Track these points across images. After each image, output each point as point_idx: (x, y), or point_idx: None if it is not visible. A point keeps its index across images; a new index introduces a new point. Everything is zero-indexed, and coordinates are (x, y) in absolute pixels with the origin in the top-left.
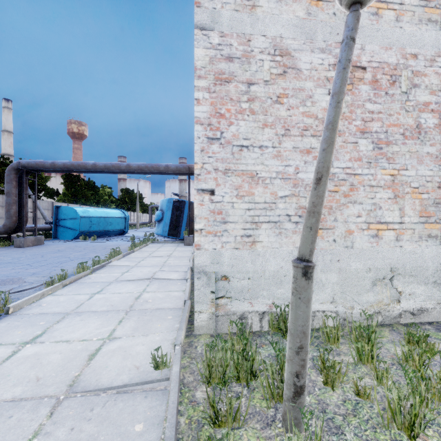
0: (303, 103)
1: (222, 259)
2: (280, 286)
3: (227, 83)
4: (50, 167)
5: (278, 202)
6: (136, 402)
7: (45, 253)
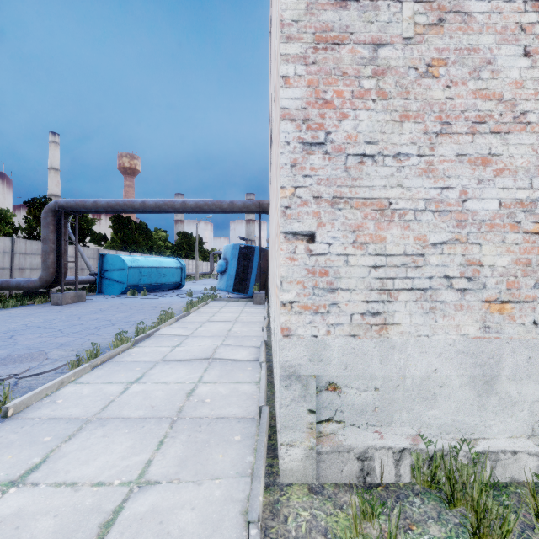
0: (475, 73)
1: (329, 354)
2: (433, 405)
3: (336, 45)
4: (92, 207)
5: (429, 254)
6: None
7: (84, 314)
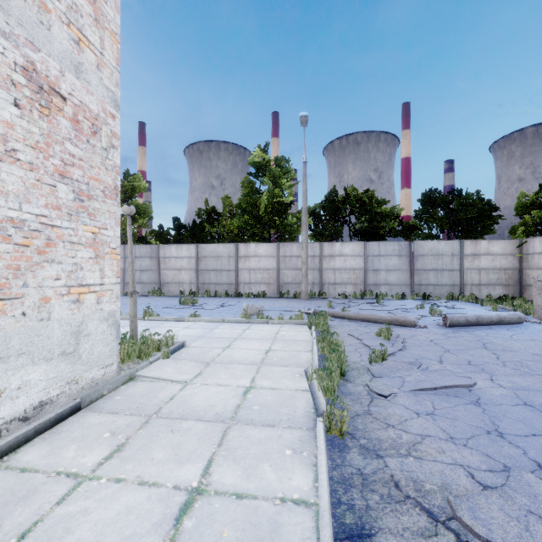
0: None
1: None
2: None
3: None
4: None
5: None
6: (182, 358)
7: None
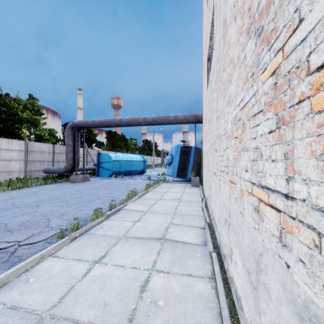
0: None
1: None
2: None
3: None
4: (91, 124)
5: None
6: None
7: (84, 190)
